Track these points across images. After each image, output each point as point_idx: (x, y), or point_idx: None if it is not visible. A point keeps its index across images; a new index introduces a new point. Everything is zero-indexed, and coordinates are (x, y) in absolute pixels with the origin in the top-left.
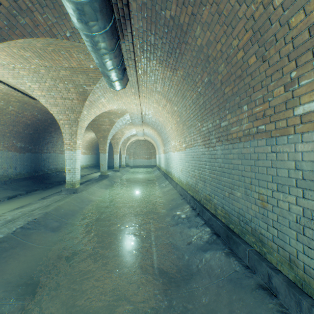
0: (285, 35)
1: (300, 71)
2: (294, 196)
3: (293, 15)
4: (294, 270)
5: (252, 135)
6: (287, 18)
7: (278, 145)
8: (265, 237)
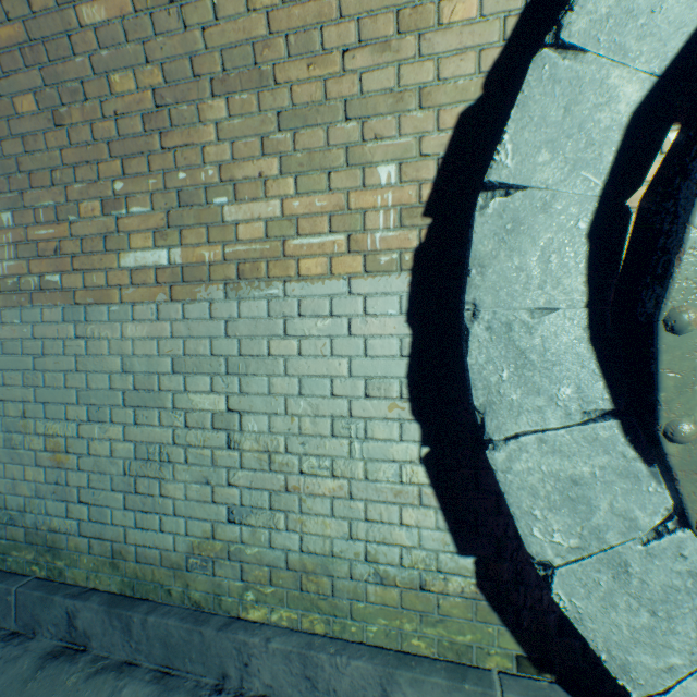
0: (104, 98)
1: (131, 187)
2: (122, 425)
3: (118, 71)
4: (122, 568)
5: (29, 294)
6: (108, 67)
7: (93, 324)
8: (64, 533)
